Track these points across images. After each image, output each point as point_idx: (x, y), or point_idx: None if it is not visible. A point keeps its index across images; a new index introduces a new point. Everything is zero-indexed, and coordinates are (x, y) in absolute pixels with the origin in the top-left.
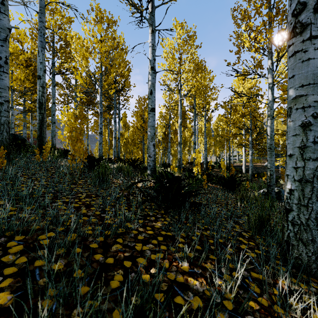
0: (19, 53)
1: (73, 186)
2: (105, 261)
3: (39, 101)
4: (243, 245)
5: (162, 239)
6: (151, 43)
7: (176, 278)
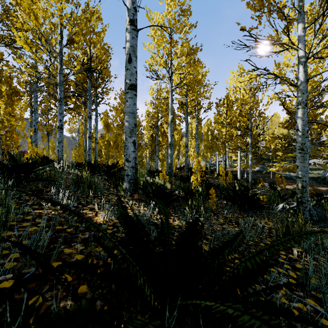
0: None
1: None
2: None
3: None
4: None
5: None
6: None
7: None
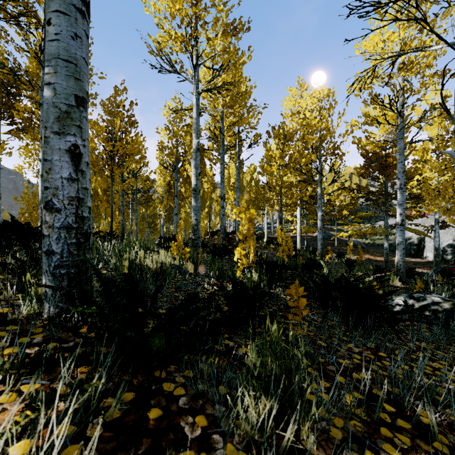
0: None
1: None
2: None
3: None
4: None
5: None
6: None
7: None
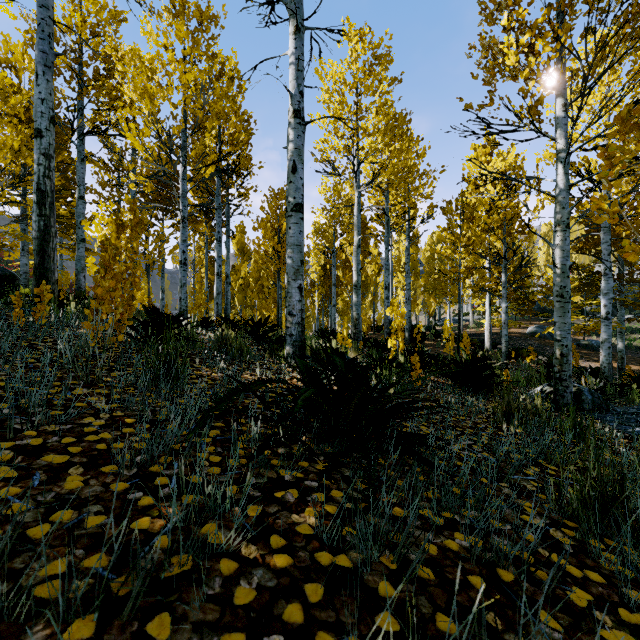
0: (6, 90)
1: (81, 391)
2: None
3: (37, 188)
4: (575, 591)
5: (322, 595)
6: (294, 56)
7: None
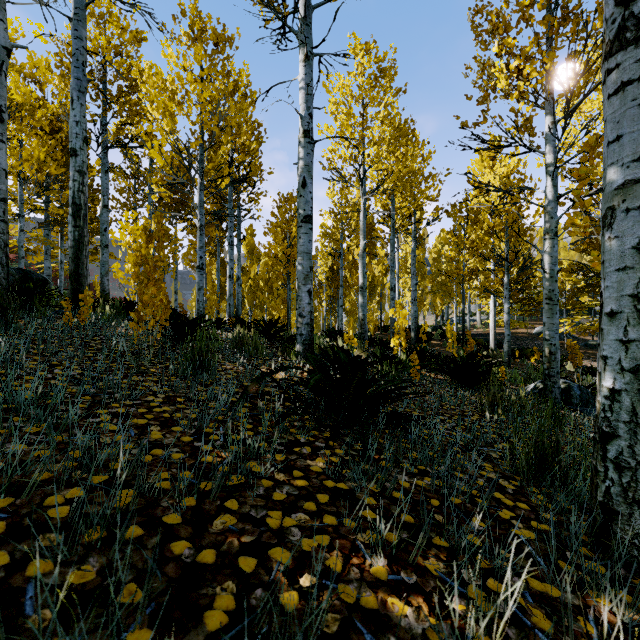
0: (34, 106)
1: (138, 378)
2: (196, 557)
3: (73, 202)
4: (504, 511)
5: (327, 500)
6: (304, 81)
7: (360, 600)
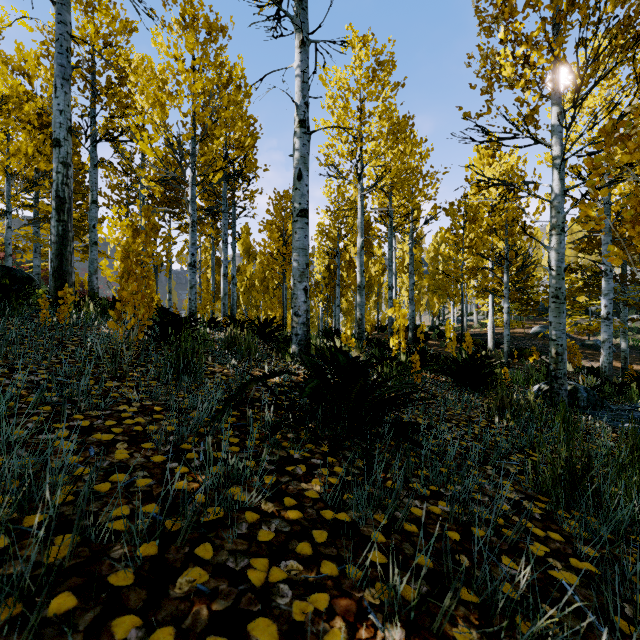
0: (21, 98)
1: (112, 383)
2: None
3: (56, 195)
4: (536, 545)
5: (326, 538)
6: (299, 69)
7: None
